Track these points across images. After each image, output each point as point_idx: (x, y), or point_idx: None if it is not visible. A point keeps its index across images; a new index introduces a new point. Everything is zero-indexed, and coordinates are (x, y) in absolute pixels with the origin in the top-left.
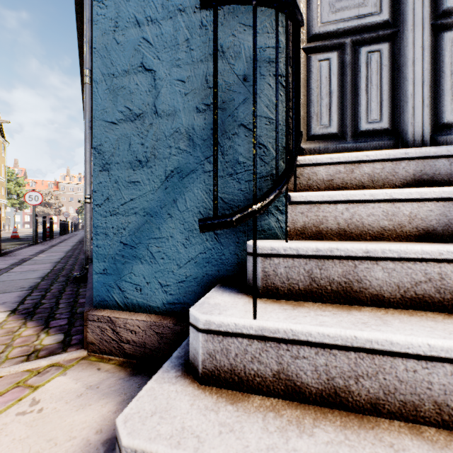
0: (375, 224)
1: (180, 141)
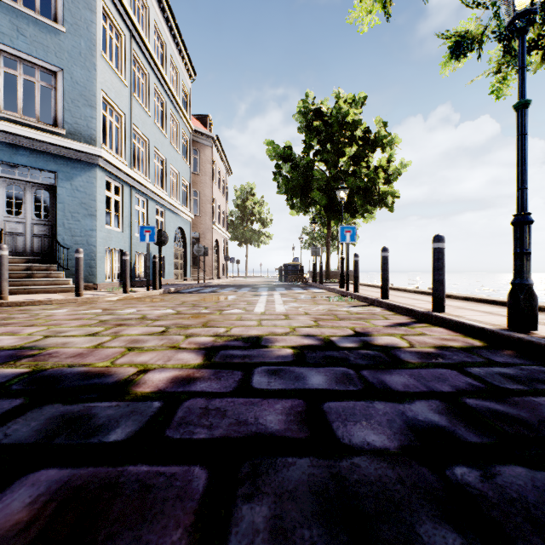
0: (16, 269)
1: None
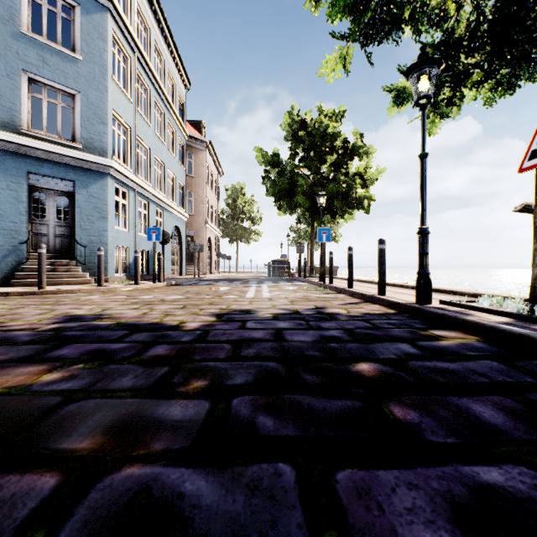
0: None
1: (6, 250)
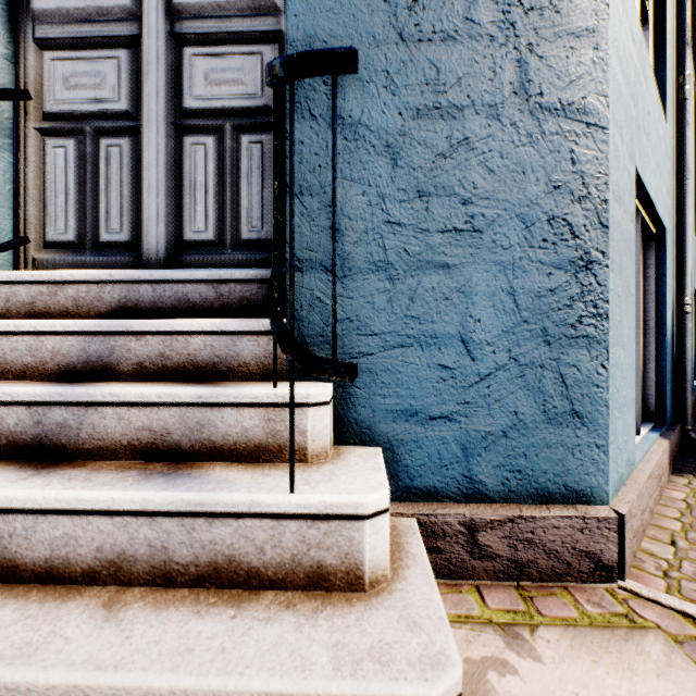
0: (19, 360)
1: None
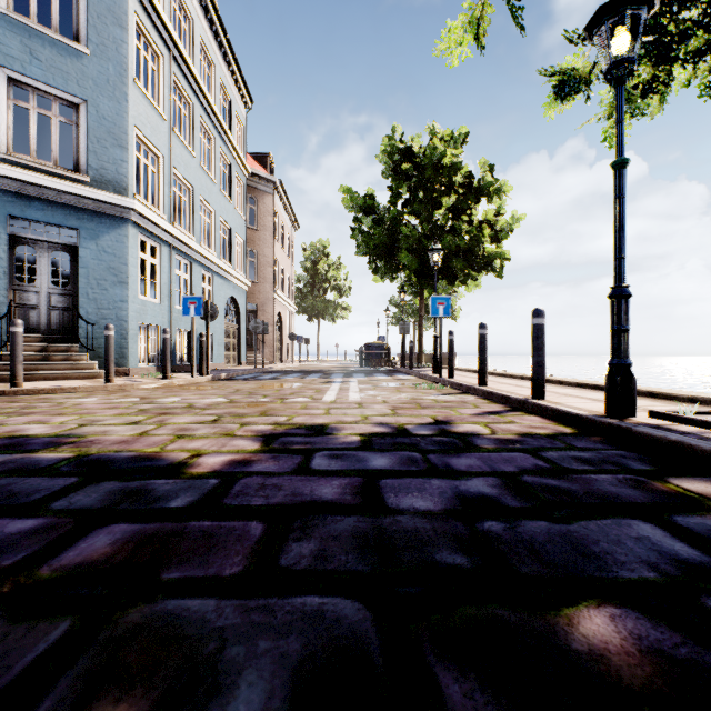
0: (29, 350)
1: None
